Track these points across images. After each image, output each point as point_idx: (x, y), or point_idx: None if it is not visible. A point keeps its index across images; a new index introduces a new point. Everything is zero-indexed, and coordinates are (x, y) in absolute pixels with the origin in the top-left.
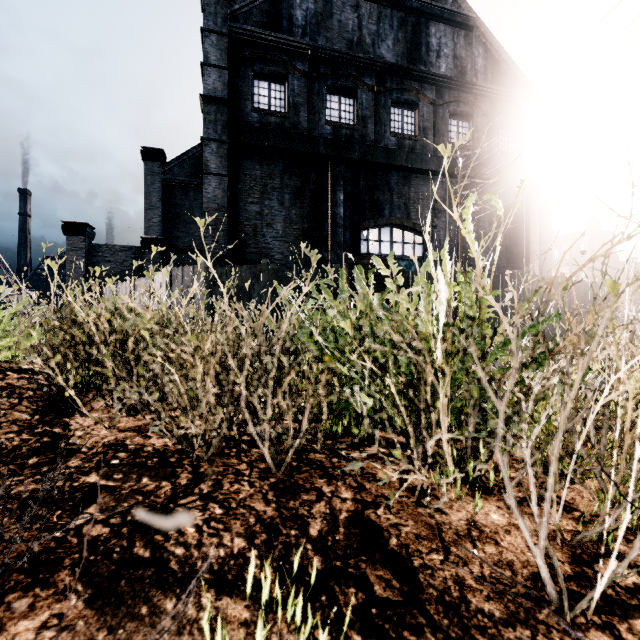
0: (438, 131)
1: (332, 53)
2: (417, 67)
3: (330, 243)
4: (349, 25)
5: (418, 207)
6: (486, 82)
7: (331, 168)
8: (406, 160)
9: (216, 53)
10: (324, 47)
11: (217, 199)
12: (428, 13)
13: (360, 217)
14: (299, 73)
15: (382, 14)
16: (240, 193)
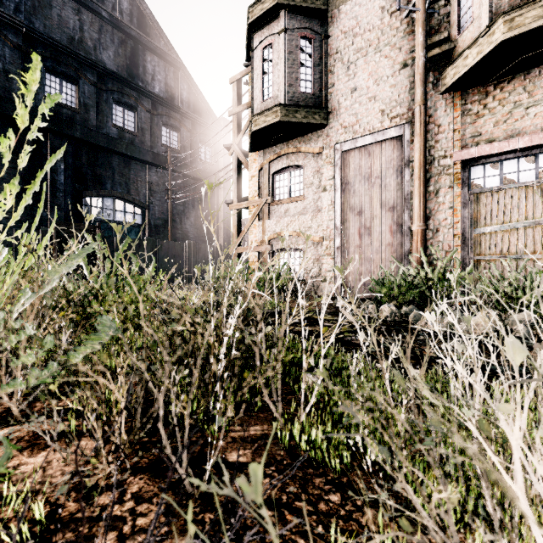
0: (154, 133)
1: (51, 40)
2: (136, 81)
3: (50, 204)
4: (70, 23)
5: (137, 186)
6: (189, 109)
7: (51, 139)
8: (126, 149)
9: None
10: (42, 32)
11: None
12: (145, 44)
13: (82, 186)
14: (11, 44)
15: (104, 28)
16: None
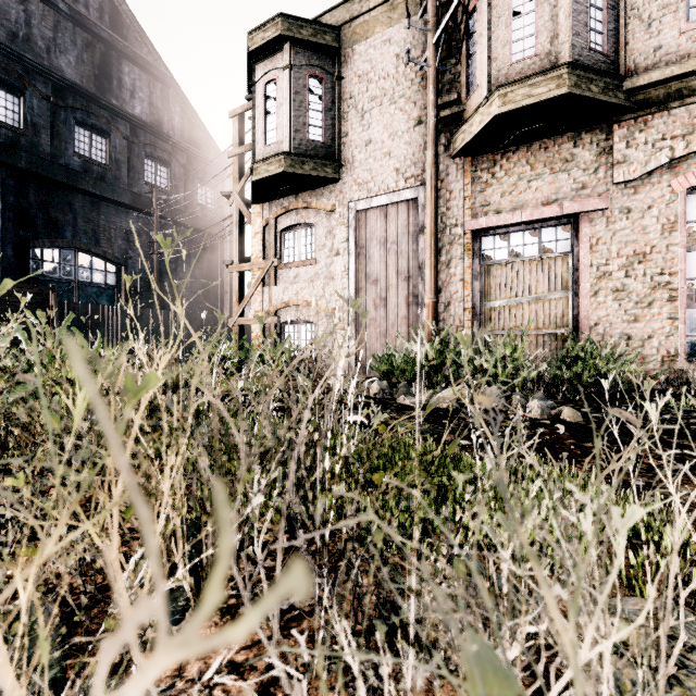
0: (134, 167)
1: None
2: (108, 97)
3: None
4: (11, 14)
5: (110, 236)
6: (183, 139)
7: None
8: (94, 186)
9: None
10: None
11: None
12: (120, 50)
13: (30, 234)
14: None
15: (61, 24)
16: None
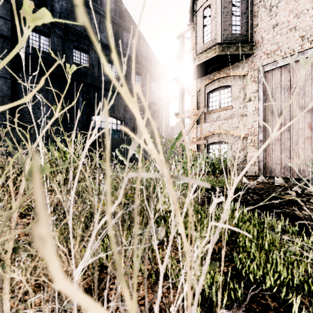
0: (127, 77)
1: (76, 31)
2: (118, 48)
3: (75, 120)
4: None
5: (118, 108)
6: (146, 62)
7: (76, 85)
8: (113, 87)
9: (3, 10)
10: (71, 27)
11: (3, 91)
12: (122, 27)
13: (91, 110)
14: (57, 35)
15: (101, 20)
16: (20, 89)
